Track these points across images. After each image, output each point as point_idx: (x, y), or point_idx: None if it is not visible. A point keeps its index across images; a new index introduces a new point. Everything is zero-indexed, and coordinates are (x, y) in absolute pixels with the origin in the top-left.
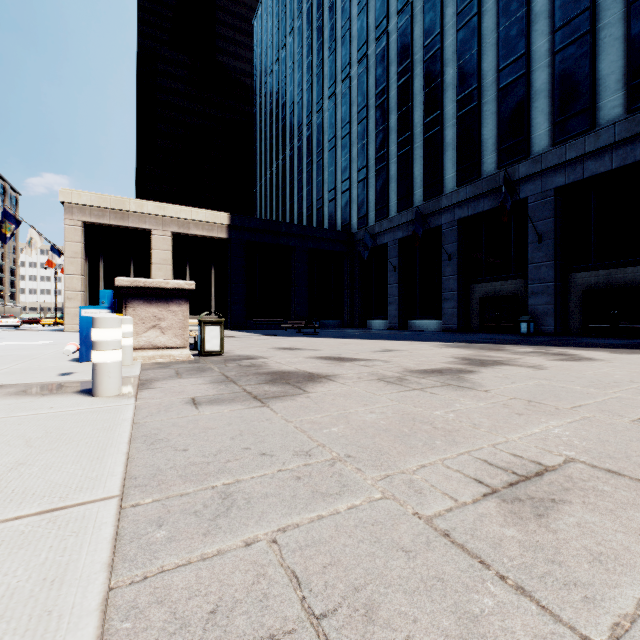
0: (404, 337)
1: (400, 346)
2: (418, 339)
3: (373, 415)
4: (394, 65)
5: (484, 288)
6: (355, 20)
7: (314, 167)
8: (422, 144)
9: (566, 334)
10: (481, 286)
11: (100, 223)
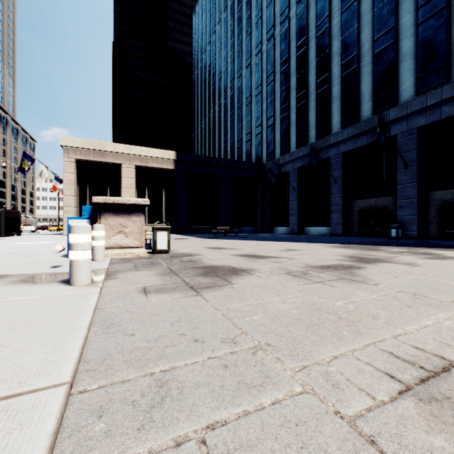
0: (302, 239)
1: (300, 246)
2: (313, 241)
3: (285, 305)
4: (294, 41)
5: (362, 203)
6: (265, 10)
7: (235, 117)
8: (315, 98)
9: (427, 238)
10: (360, 202)
11: (87, 160)
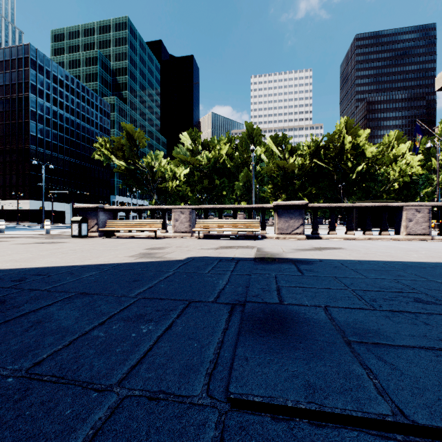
0: None
1: None
2: None
3: None
4: None
5: None
6: None
7: None
8: None
9: None
10: None
11: None
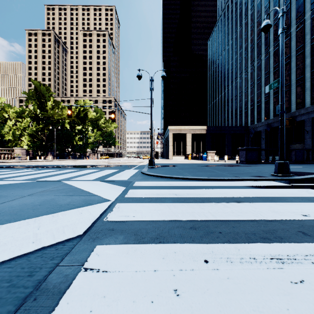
0: None
1: None
2: None
3: None
4: (263, 71)
5: (293, 146)
6: (249, 52)
7: (233, 101)
8: (272, 99)
9: None
10: (292, 145)
11: (175, 133)
